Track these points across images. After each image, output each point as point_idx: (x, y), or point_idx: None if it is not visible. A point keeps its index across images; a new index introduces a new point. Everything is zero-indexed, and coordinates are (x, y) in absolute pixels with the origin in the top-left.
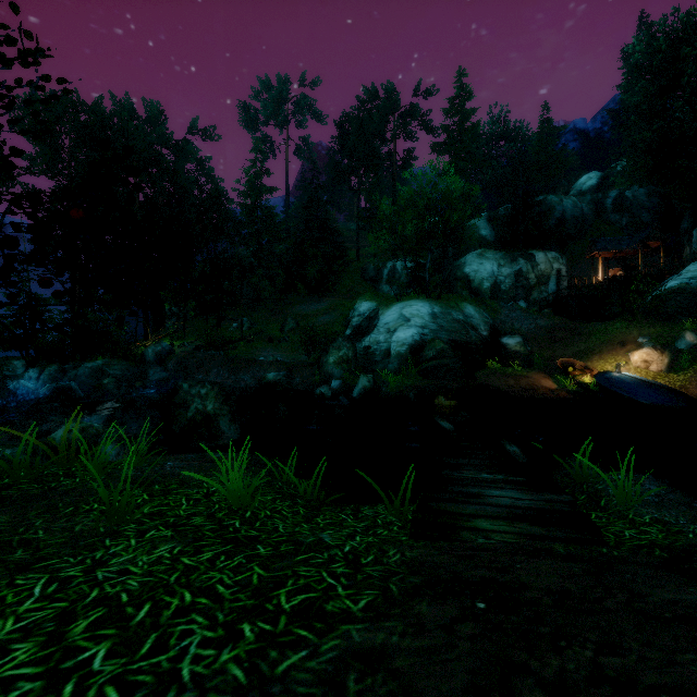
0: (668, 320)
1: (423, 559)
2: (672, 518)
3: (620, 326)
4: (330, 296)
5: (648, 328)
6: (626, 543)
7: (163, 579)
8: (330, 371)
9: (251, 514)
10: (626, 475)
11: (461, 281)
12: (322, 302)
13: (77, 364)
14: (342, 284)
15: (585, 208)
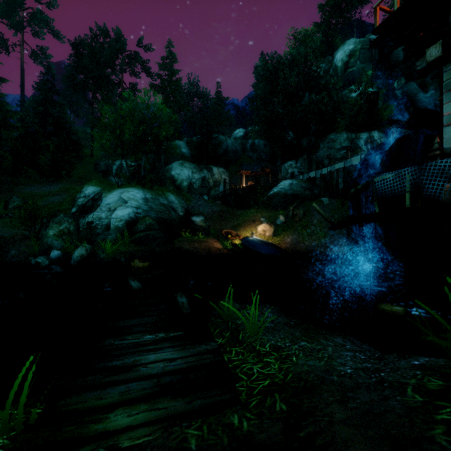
0: (273, 209)
1: None
2: (282, 342)
3: (253, 211)
4: (63, 181)
5: (265, 213)
6: (255, 391)
7: None
8: (50, 243)
9: None
10: (255, 308)
11: (169, 180)
12: (55, 185)
13: None
14: (76, 173)
15: (238, 146)
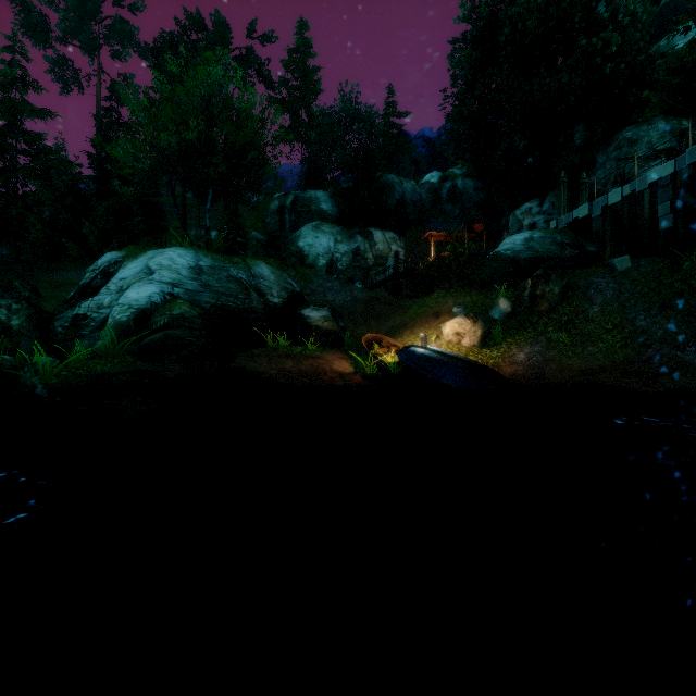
0: (484, 288)
1: None
2: None
3: (437, 295)
4: None
5: (464, 296)
6: None
7: None
8: None
9: None
10: None
11: (295, 256)
12: None
13: None
14: None
15: (423, 195)
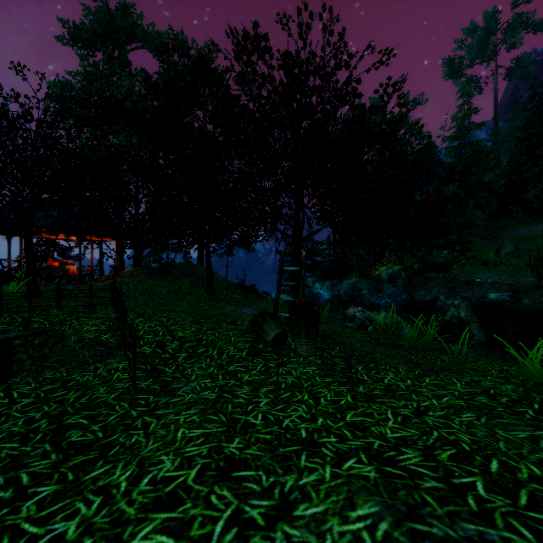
0: None
1: None
2: None
3: None
4: None
5: None
6: None
7: (531, 398)
8: None
9: None
10: None
11: None
12: None
13: (339, 281)
14: None
15: None
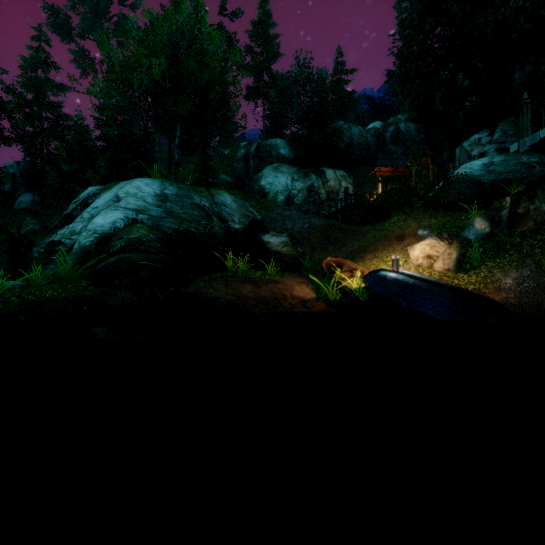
0: (449, 210)
1: None
2: None
3: (397, 219)
4: None
5: (428, 219)
6: None
7: None
8: None
9: None
10: None
11: (258, 194)
12: None
13: None
14: None
15: (369, 138)
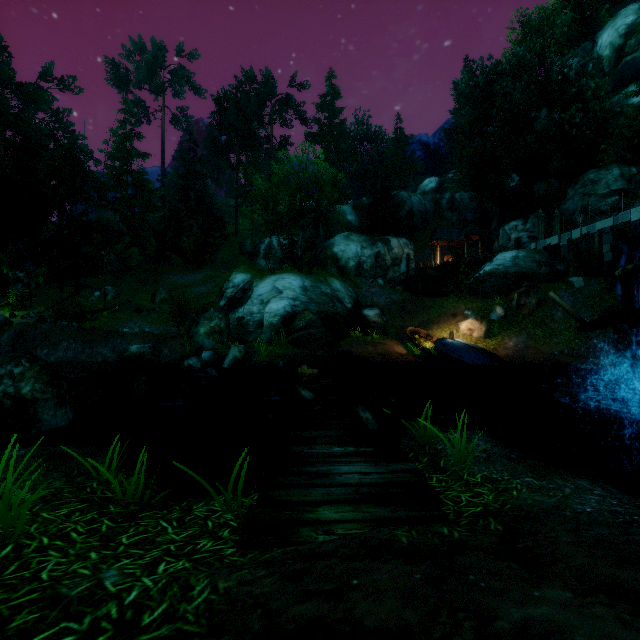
0: (485, 297)
1: (239, 592)
2: (498, 475)
3: (452, 301)
4: (207, 268)
5: (472, 303)
6: (464, 514)
7: None
8: (201, 342)
9: (10, 550)
10: (460, 433)
11: (330, 259)
12: (199, 273)
13: None
14: (220, 257)
15: (427, 205)
